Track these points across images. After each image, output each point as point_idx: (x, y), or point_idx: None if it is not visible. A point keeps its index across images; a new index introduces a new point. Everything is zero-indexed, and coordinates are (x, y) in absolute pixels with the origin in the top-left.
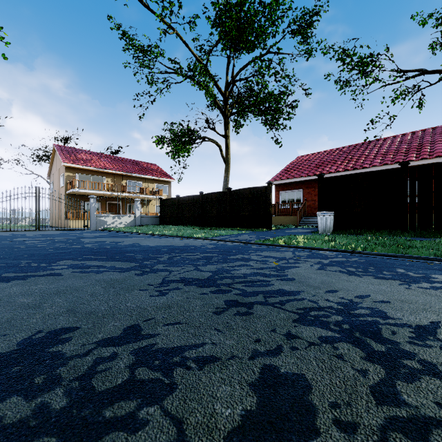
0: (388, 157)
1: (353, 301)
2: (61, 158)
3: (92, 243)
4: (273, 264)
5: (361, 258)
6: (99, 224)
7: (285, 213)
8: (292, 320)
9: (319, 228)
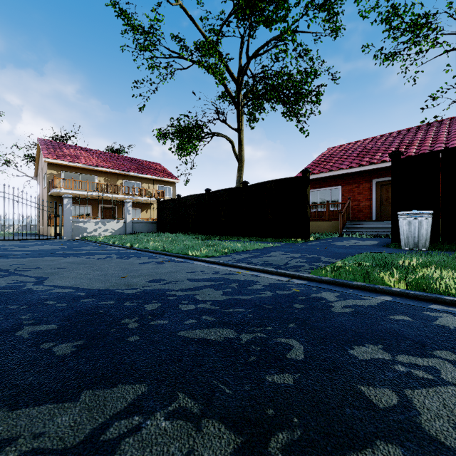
0: None
1: None
2: (43, 153)
3: None
4: None
5: None
6: (76, 232)
7: (319, 217)
8: None
9: (404, 239)
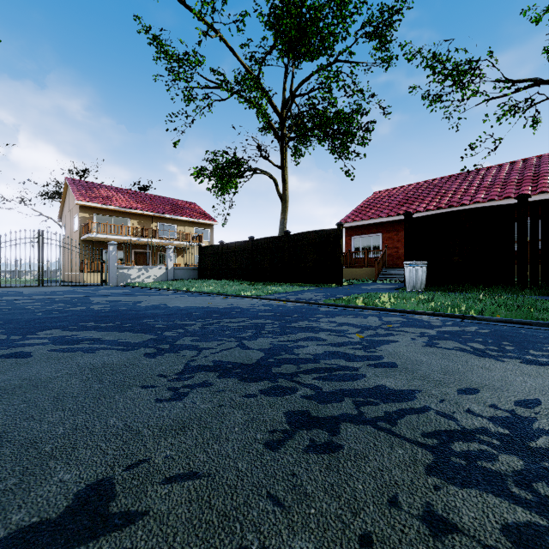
0: (494, 190)
1: (518, 414)
2: (75, 195)
3: (103, 303)
4: (355, 336)
5: (481, 327)
6: (121, 278)
7: (359, 264)
8: (424, 469)
9: (407, 283)
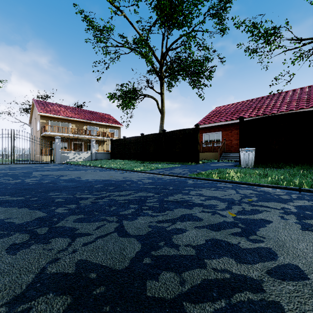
0: (292, 104)
1: None
2: (37, 109)
3: (37, 177)
4: (226, 213)
5: None
6: (63, 159)
7: (208, 150)
8: None
9: (242, 162)
